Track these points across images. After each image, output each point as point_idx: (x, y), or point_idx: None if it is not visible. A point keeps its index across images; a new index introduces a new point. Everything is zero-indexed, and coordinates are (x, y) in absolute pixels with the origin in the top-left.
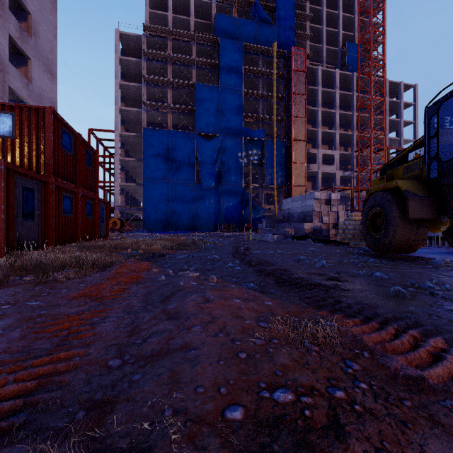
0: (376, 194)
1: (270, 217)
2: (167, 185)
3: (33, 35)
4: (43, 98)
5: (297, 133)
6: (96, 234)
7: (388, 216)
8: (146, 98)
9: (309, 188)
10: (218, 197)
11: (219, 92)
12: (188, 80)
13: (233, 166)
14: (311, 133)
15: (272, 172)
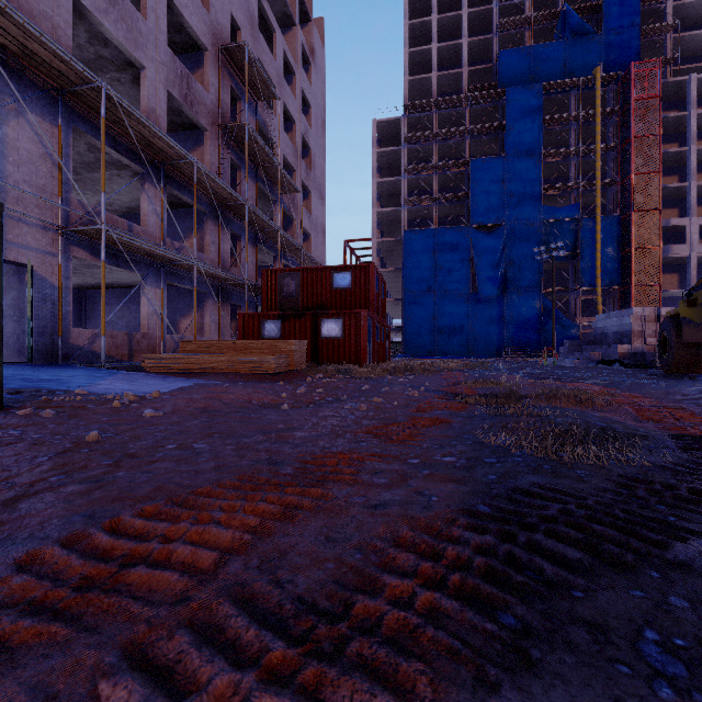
0: (665, 319)
1: (591, 336)
2: (433, 299)
3: (312, 169)
4: (317, 225)
5: (642, 199)
6: (385, 357)
7: (669, 339)
8: (406, 193)
9: (673, 285)
10: (503, 309)
11: (504, 164)
12: (459, 154)
13: (526, 265)
14: (674, 191)
15: (594, 266)
